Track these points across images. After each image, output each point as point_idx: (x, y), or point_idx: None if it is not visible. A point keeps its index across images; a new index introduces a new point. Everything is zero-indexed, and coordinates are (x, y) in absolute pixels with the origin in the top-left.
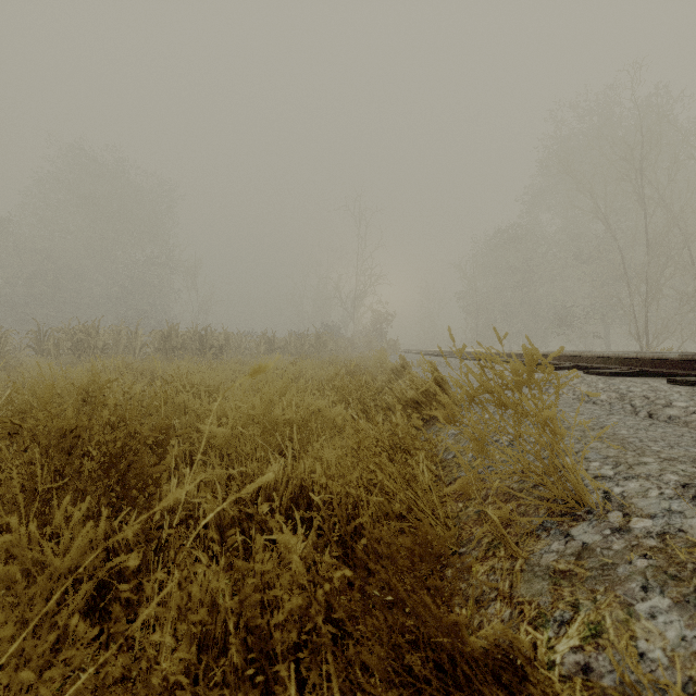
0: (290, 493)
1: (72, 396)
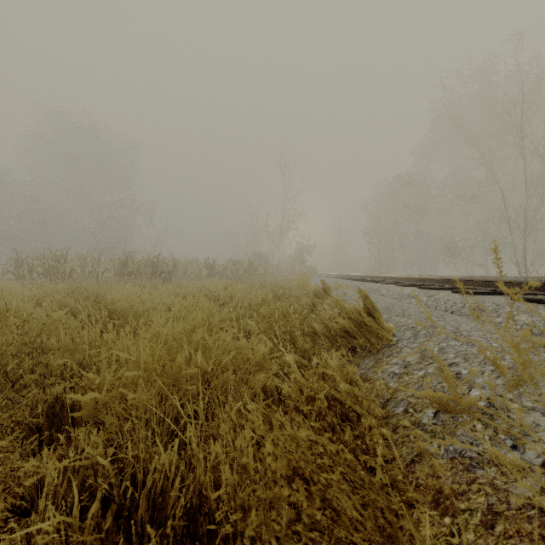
0: (184, 504)
1: None
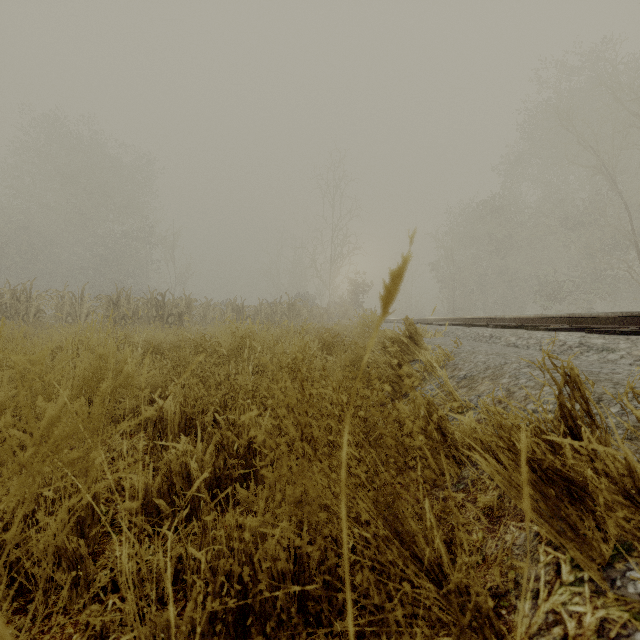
0: None
1: None
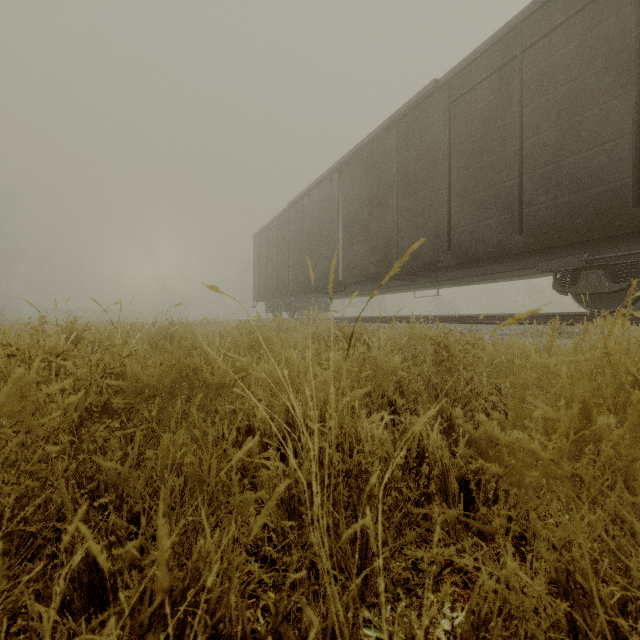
0: None
1: None
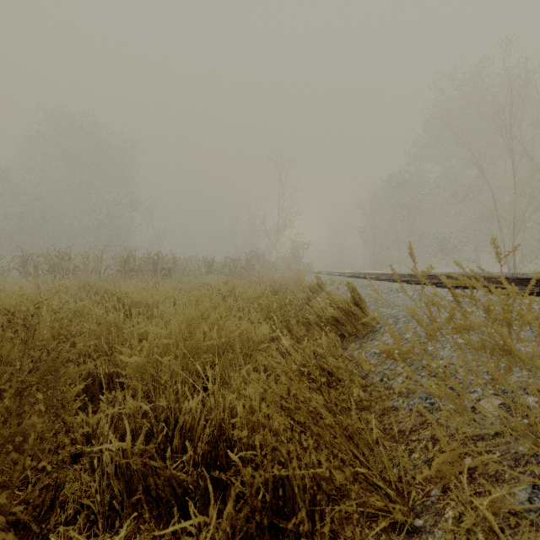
0: (208, 434)
1: (5, 316)
